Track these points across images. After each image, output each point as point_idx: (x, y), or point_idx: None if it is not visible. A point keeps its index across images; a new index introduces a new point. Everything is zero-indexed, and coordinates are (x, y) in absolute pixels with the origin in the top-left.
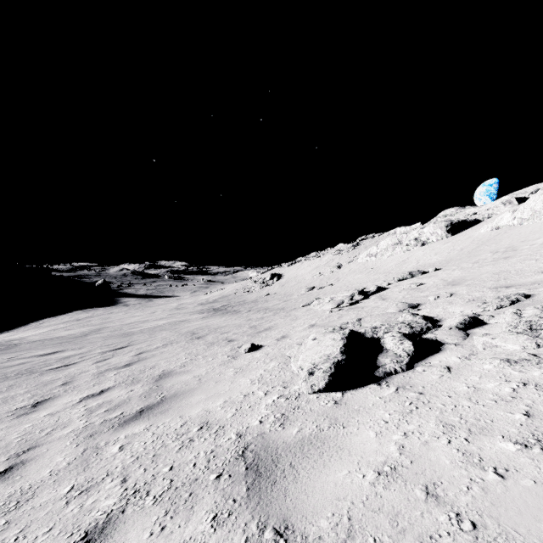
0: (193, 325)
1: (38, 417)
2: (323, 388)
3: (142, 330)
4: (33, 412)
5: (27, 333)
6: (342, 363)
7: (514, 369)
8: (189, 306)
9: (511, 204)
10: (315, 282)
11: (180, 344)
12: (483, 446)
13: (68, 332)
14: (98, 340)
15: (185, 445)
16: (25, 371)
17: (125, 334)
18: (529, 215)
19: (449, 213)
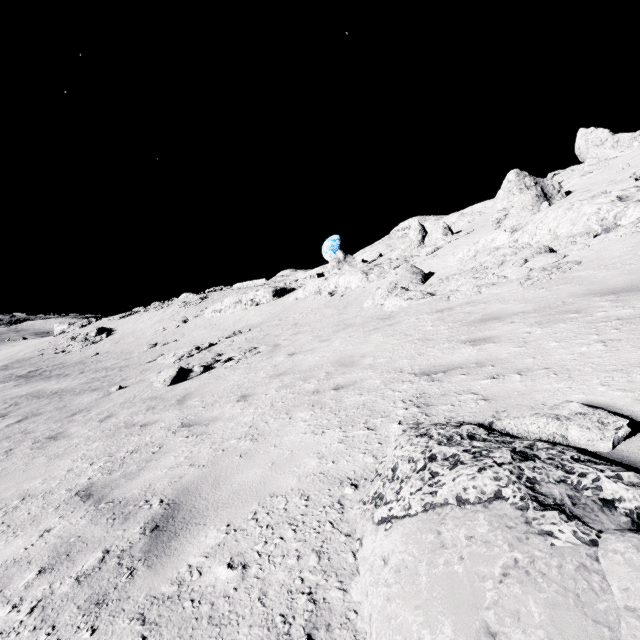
0: (14, 392)
1: None
2: (169, 384)
3: None
4: None
5: None
6: (176, 376)
7: (225, 369)
8: None
9: (314, 278)
10: (158, 338)
11: (34, 401)
12: (204, 381)
13: None
14: None
15: (118, 406)
16: None
17: None
18: (308, 294)
19: (285, 274)
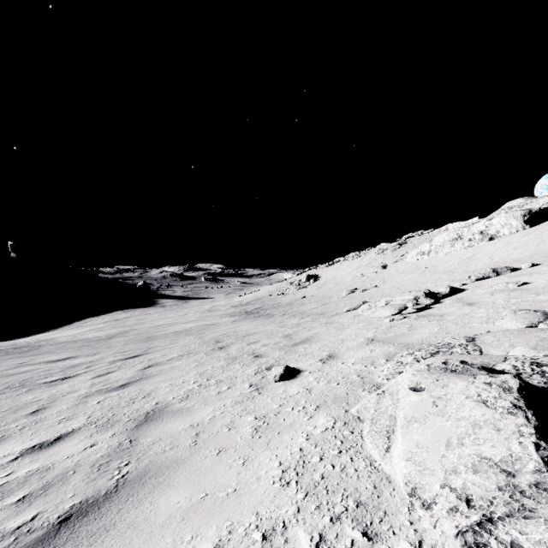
0: (220, 330)
1: None
2: None
3: (166, 334)
4: None
5: (70, 331)
6: None
7: None
8: (222, 308)
9: None
10: (356, 284)
11: (197, 355)
12: None
13: (96, 333)
14: (118, 345)
15: None
16: (19, 383)
17: (147, 339)
18: None
19: (516, 204)
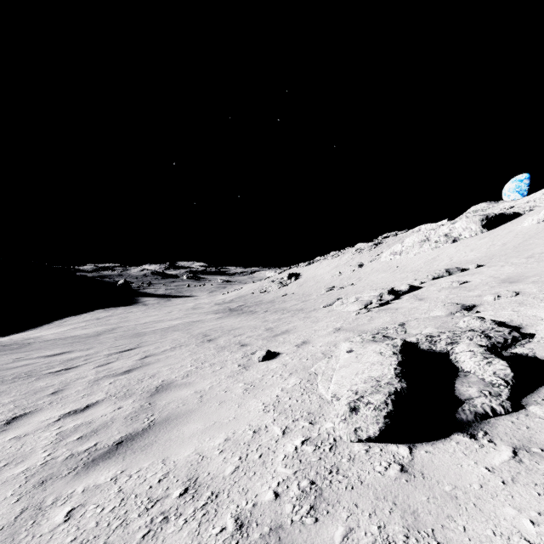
0: (206, 326)
1: (2, 441)
2: (376, 436)
3: (154, 330)
4: (1, 432)
5: (50, 331)
6: (402, 395)
7: None
8: (205, 306)
9: None
10: (334, 282)
11: (189, 347)
12: None
13: (83, 331)
14: (109, 341)
15: (153, 528)
16: (25, 374)
17: (136, 335)
18: None
19: (480, 208)
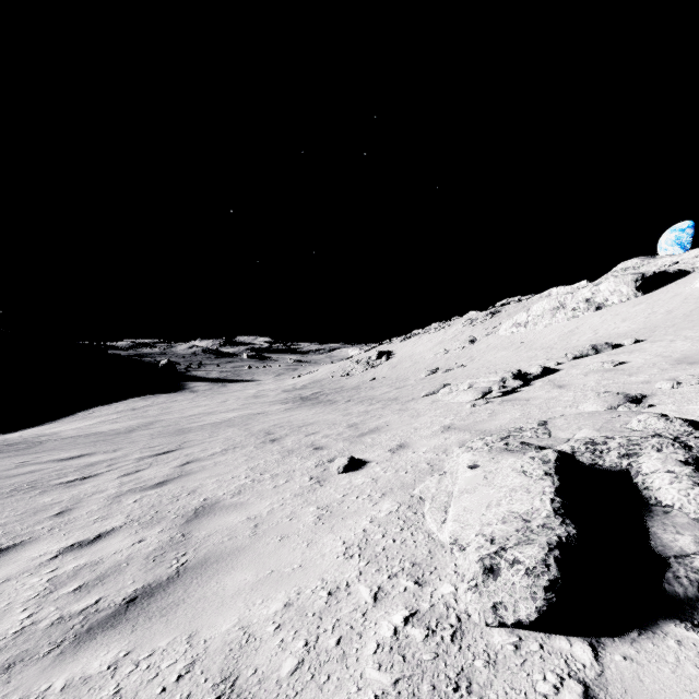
0: (270, 420)
1: None
2: (531, 620)
3: (203, 426)
4: None
5: (72, 424)
6: (571, 548)
7: None
8: (270, 394)
9: None
10: (438, 363)
11: (245, 449)
12: None
13: (112, 426)
14: (143, 439)
15: None
16: (27, 484)
17: (179, 431)
18: None
19: (631, 265)
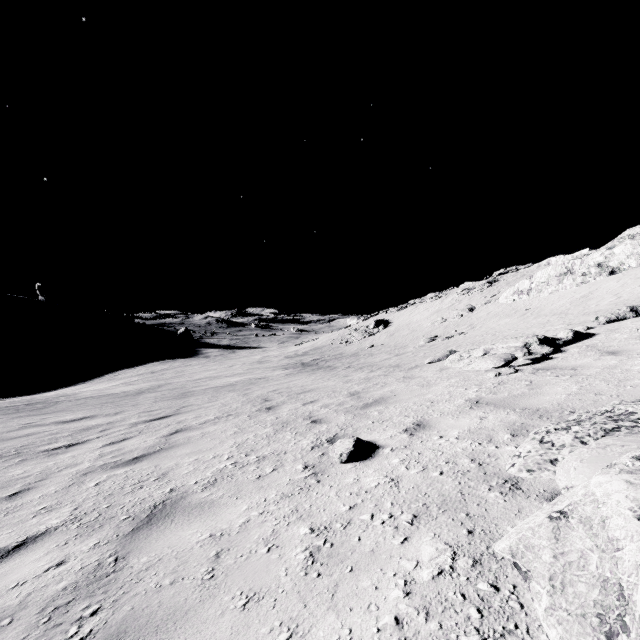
0: (270, 385)
1: None
2: None
3: (205, 389)
4: None
5: (100, 385)
6: None
7: None
8: (274, 359)
9: None
10: (437, 331)
11: (238, 418)
12: None
13: (125, 387)
14: (147, 402)
15: None
16: (15, 450)
17: (182, 395)
18: None
19: (639, 231)
